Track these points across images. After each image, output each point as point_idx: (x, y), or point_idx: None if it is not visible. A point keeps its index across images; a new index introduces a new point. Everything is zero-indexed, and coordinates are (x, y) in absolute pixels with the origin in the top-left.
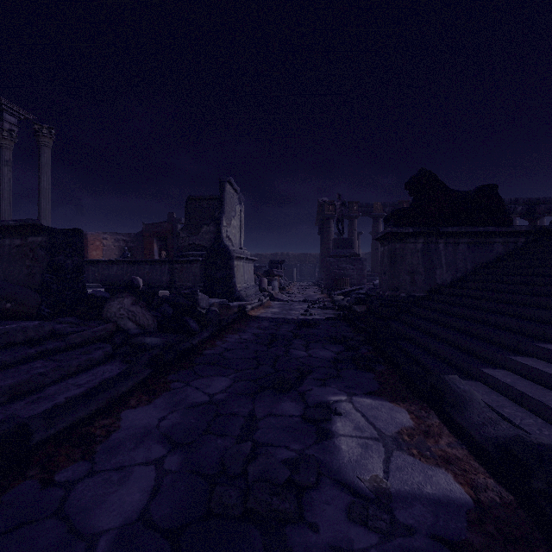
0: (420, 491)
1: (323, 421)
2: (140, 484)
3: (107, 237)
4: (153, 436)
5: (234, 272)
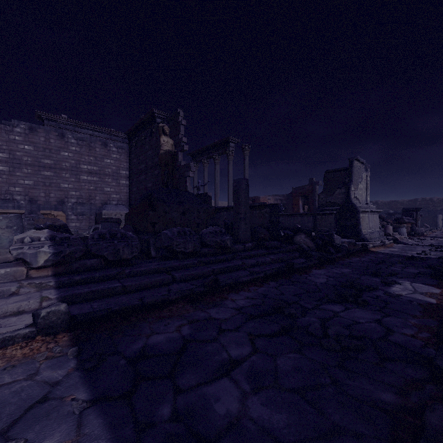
0: (415, 298)
1: (390, 284)
2: (322, 280)
3: (270, 198)
4: (323, 275)
5: (359, 222)
